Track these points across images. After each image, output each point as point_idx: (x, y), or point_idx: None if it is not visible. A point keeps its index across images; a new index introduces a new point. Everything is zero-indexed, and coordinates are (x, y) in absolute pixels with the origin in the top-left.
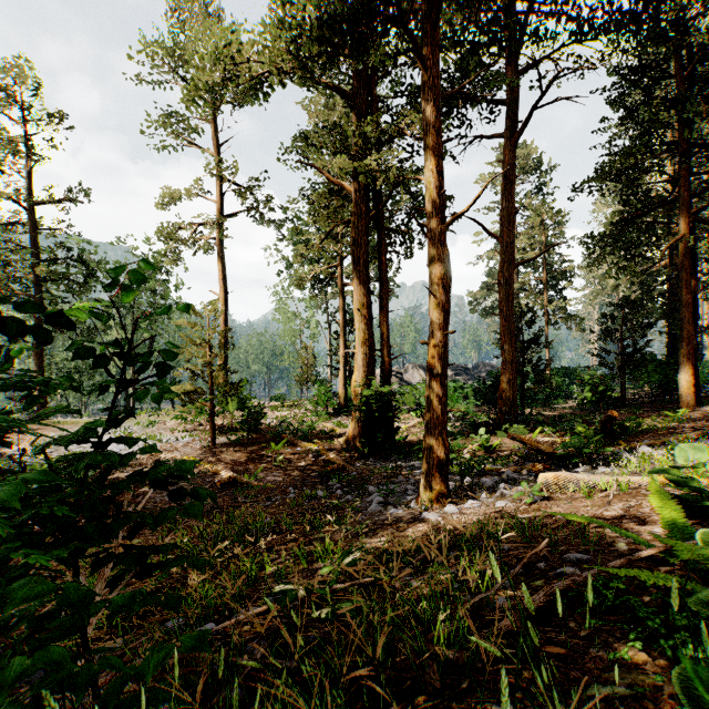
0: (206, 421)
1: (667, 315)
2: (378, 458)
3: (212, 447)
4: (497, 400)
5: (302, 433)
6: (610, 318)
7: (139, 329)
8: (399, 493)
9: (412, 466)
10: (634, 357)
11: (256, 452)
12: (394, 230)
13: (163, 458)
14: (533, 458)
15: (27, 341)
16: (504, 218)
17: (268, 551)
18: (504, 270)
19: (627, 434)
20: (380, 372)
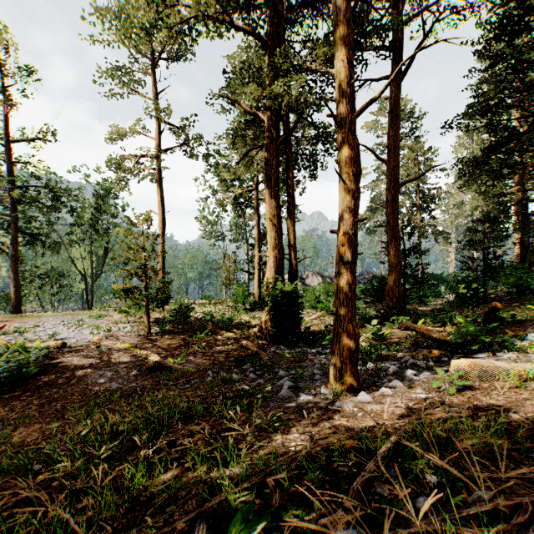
0: (144, 314)
1: (520, 229)
2: (286, 344)
3: (146, 335)
4: (385, 297)
5: (223, 324)
6: (474, 231)
7: (95, 242)
8: (307, 377)
9: (316, 352)
10: (494, 263)
11: (183, 340)
12: (300, 155)
13: (103, 344)
14: (423, 344)
15: (8, 252)
16: (391, 146)
17: (172, 444)
18: (391, 189)
19: (503, 324)
20: (288, 273)
